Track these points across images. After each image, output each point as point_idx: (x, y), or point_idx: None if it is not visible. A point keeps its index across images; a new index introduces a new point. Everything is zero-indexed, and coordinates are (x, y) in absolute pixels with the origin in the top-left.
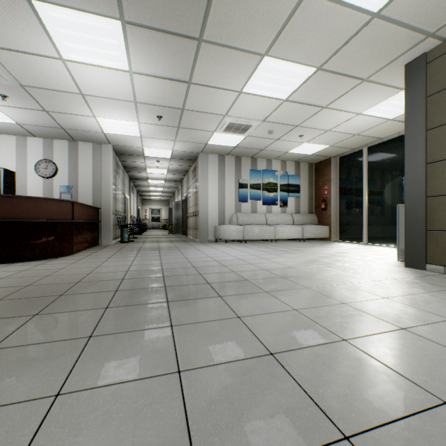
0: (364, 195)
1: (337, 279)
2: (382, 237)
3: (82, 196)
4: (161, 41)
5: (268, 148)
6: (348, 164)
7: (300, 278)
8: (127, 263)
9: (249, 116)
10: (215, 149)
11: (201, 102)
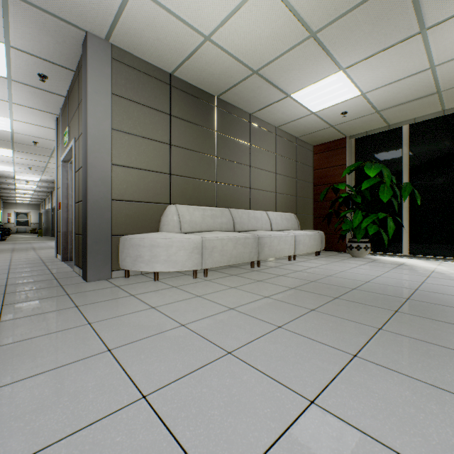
0: None
1: None
2: None
3: None
4: (32, 155)
5: None
6: None
7: None
8: (11, 246)
9: None
10: None
11: None
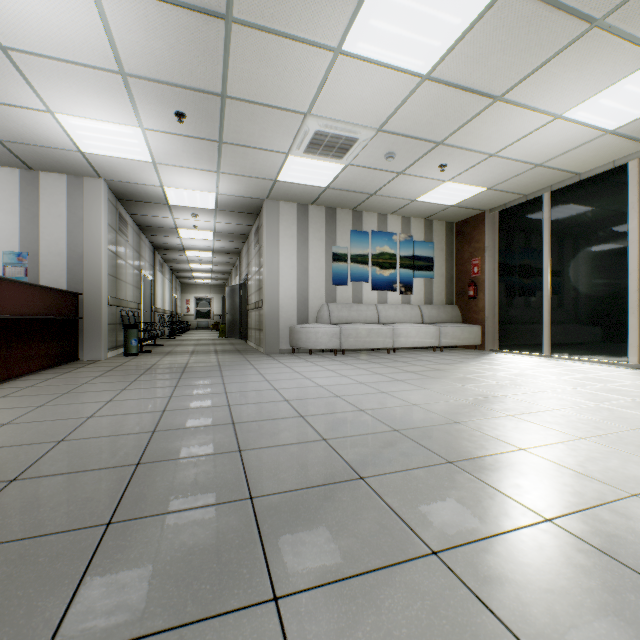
0: (545, 273)
1: (598, 471)
2: (578, 346)
3: (47, 272)
4: None
5: (383, 191)
6: (515, 221)
7: (497, 466)
8: (89, 409)
9: (352, 118)
10: (291, 192)
11: (259, 78)
